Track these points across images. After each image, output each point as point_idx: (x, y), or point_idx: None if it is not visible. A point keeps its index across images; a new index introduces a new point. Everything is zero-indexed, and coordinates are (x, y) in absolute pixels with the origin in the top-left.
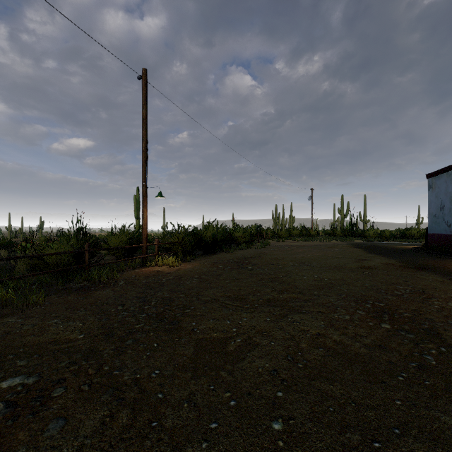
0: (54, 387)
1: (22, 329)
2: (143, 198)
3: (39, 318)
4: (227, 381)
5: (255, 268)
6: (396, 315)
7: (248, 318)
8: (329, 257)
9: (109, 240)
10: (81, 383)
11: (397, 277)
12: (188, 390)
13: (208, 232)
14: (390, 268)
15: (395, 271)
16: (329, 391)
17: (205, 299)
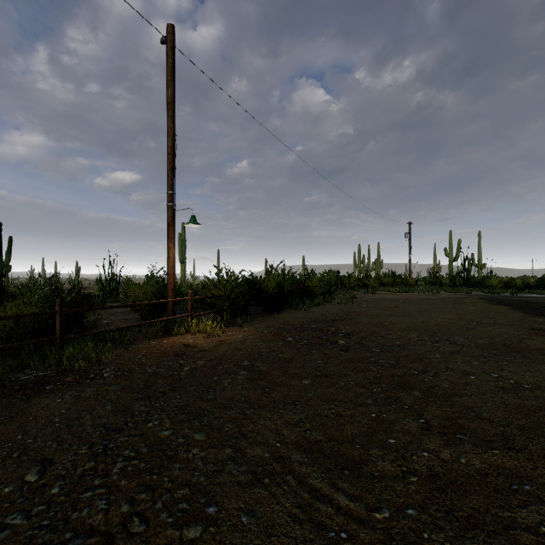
0: None
1: None
2: (168, 227)
3: None
4: None
5: (351, 343)
6: None
7: None
8: (472, 322)
9: (129, 291)
10: None
11: None
12: None
13: (271, 279)
14: None
15: None
16: None
17: (254, 454)
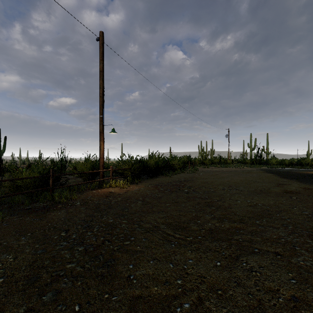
0: None
1: None
2: (100, 134)
3: None
4: None
5: (190, 190)
6: None
7: (194, 260)
8: (251, 181)
9: (77, 166)
10: None
11: None
12: None
13: (152, 160)
14: None
15: None
16: None
17: (146, 226)
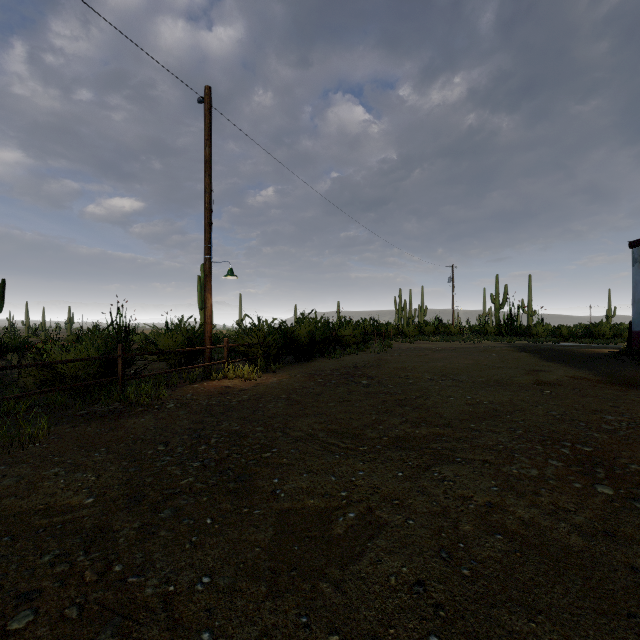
0: (16, 610)
1: (1, 484)
2: (206, 279)
3: (33, 465)
4: (333, 604)
5: (372, 382)
6: (617, 469)
7: (367, 471)
8: (484, 366)
9: (158, 340)
10: (66, 603)
11: (599, 400)
12: (260, 626)
13: (302, 328)
14: (584, 385)
15: (592, 390)
16: (530, 636)
17: (295, 434)
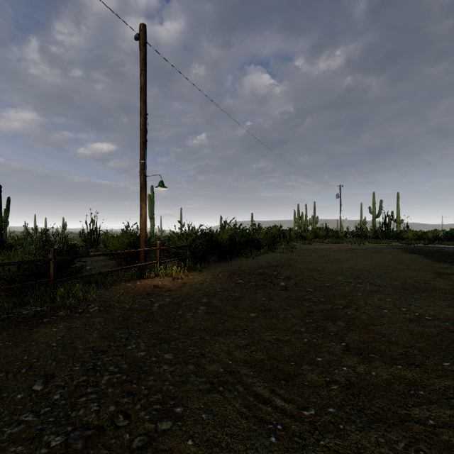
0: None
1: None
2: (141, 190)
3: None
4: None
5: (290, 285)
6: None
7: None
8: (388, 268)
9: (108, 242)
10: None
11: None
12: None
13: (225, 233)
14: None
15: None
16: None
17: (211, 369)
